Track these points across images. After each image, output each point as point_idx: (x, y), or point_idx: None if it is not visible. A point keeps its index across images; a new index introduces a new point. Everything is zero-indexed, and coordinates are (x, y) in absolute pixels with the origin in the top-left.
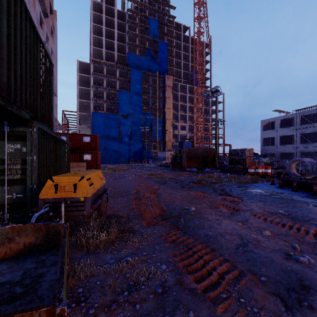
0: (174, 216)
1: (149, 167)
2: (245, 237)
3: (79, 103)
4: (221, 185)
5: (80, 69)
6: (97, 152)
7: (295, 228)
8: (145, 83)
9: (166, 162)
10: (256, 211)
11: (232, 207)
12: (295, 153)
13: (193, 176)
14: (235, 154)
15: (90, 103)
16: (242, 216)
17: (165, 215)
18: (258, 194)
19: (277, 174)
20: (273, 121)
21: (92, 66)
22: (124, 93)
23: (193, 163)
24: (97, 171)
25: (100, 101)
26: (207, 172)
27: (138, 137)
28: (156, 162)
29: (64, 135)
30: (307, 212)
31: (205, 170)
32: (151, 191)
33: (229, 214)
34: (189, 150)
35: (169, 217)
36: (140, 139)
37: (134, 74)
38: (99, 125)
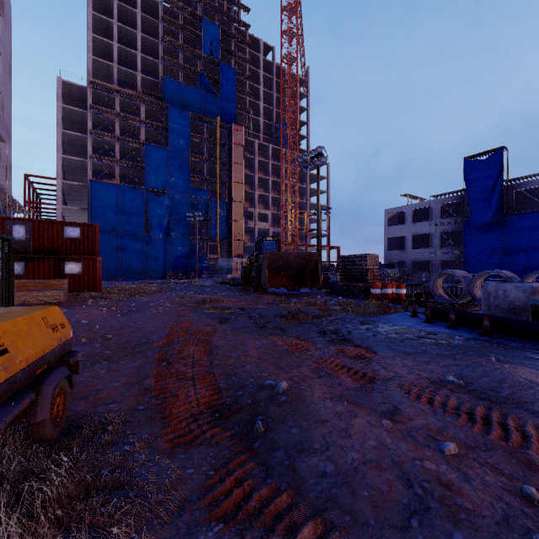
0: (242, 408)
1: (202, 285)
2: (414, 476)
3: (63, 163)
4: (331, 321)
5: (65, 95)
6: (94, 258)
7: (496, 424)
8: (196, 135)
9: (233, 277)
10: (407, 380)
11: (360, 372)
12: (433, 262)
13: (281, 303)
14: (350, 263)
15: (87, 163)
16: (386, 396)
17: (222, 406)
18: (398, 337)
19: (415, 296)
20: (402, 212)
21: (91, 93)
22: (155, 149)
23: (281, 279)
24: (45, 307)
25: (107, 161)
26: (305, 295)
27: (183, 231)
28: (216, 277)
29: (21, 223)
30: (499, 378)
31: (301, 291)
32: (198, 340)
33: (357, 392)
34: (273, 256)
35: (231, 411)
36: (187, 236)
37: (176, 116)
38: (105, 206)
